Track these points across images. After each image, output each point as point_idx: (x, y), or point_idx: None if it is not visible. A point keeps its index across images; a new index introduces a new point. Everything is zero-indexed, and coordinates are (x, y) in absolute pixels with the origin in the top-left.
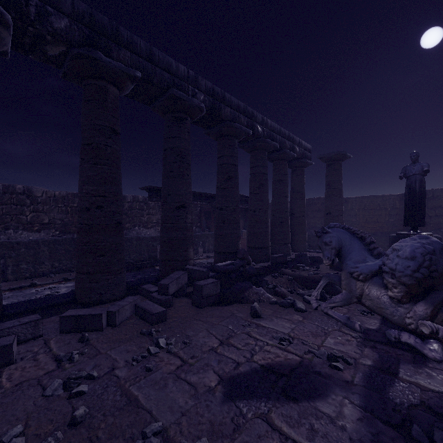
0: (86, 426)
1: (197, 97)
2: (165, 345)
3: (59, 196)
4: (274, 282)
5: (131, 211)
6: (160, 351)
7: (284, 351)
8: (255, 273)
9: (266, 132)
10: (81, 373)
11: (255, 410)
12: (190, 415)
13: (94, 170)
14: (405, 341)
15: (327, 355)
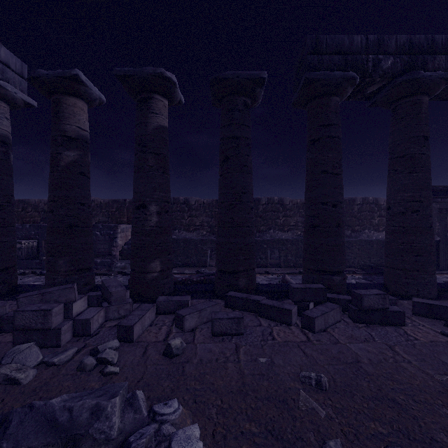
0: None
1: None
2: None
3: (300, 203)
4: None
5: (360, 213)
6: None
7: None
8: None
9: None
10: None
11: None
12: None
13: (409, 178)
14: None
15: None
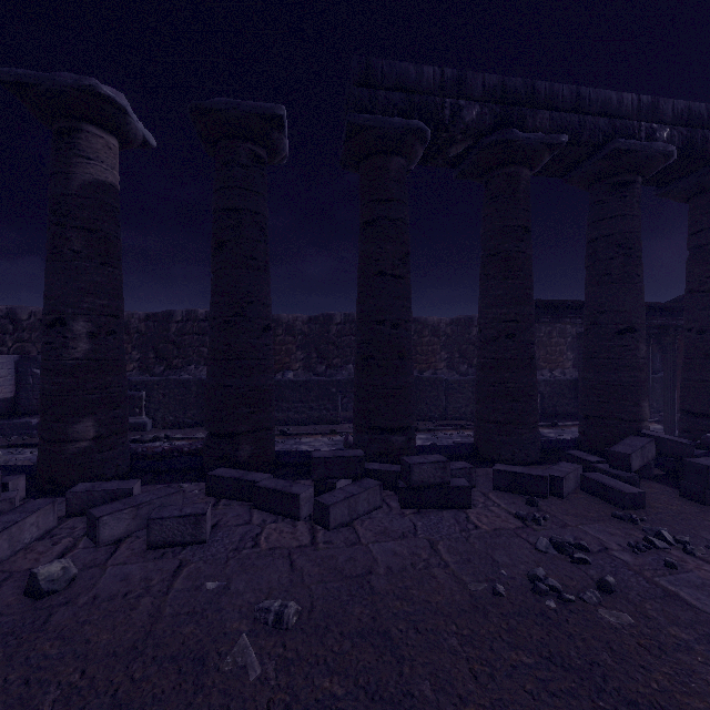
0: (623, 599)
1: (656, 136)
2: (674, 542)
3: None
4: None
5: None
6: (670, 548)
7: None
8: None
9: None
10: (567, 539)
11: None
12: None
13: (503, 288)
14: None
15: None
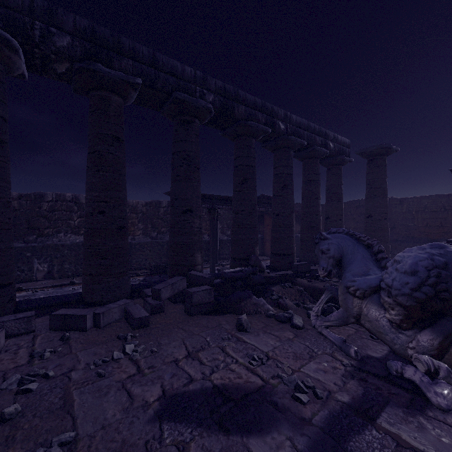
0: (12, 424)
1: (206, 98)
2: (132, 351)
3: None
4: (281, 292)
5: (166, 216)
6: (124, 357)
7: (250, 372)
8: (262, 281)
9: (289, 129)
10: (39, 371)
11: (176, 436)
12: (109, 430)
13: (97, 177)
14: (409, 377)
15: (296, 383)
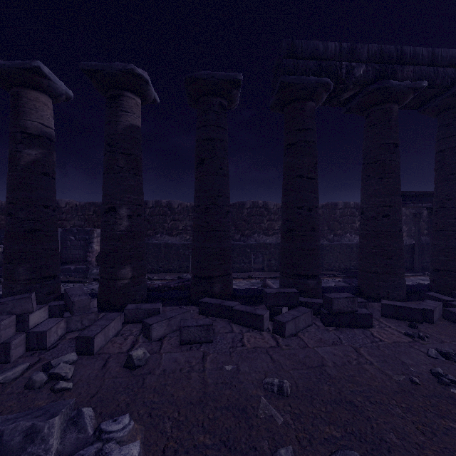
0: None
1: None
2: None
3: None
4: None
5: (342, 218)
6: None
7: None
8: None
9: None
10: (450, 350)
11: None
12: None
13: (380, 184)
14: None
15: None
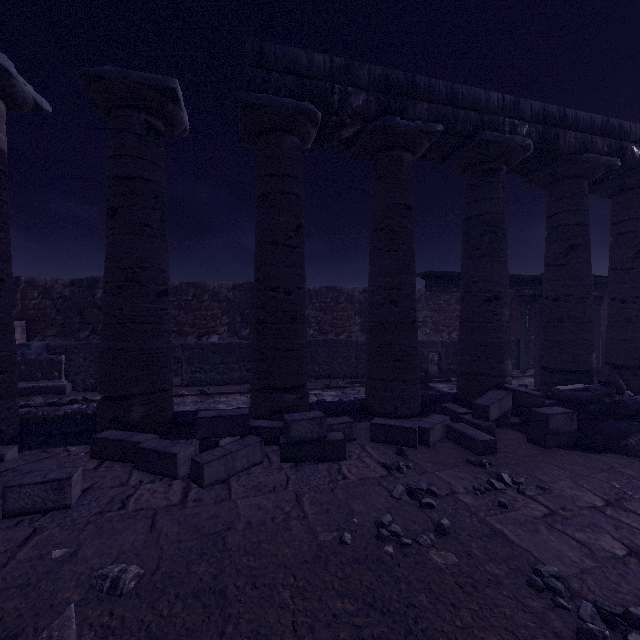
0: (454, 539)
1: (517, 131)
2: (511, 483)
3: (313, 290)
4: None
5: None
6: (507, 488)
7: None
8: None
9: None
10: (420, 486)
11: None
12: (596, 576)
13: (388, 259)
14: None
15: None
